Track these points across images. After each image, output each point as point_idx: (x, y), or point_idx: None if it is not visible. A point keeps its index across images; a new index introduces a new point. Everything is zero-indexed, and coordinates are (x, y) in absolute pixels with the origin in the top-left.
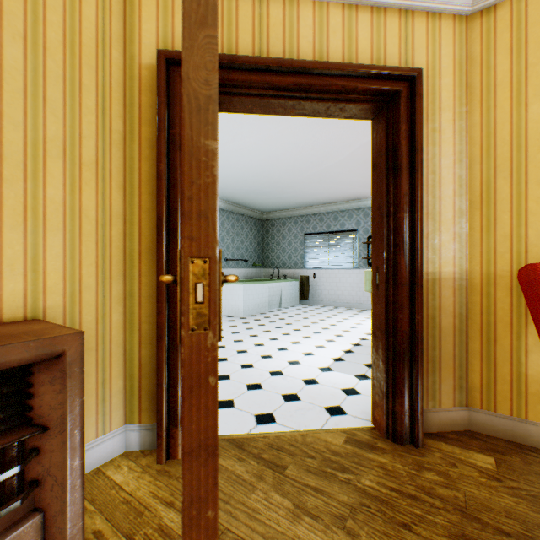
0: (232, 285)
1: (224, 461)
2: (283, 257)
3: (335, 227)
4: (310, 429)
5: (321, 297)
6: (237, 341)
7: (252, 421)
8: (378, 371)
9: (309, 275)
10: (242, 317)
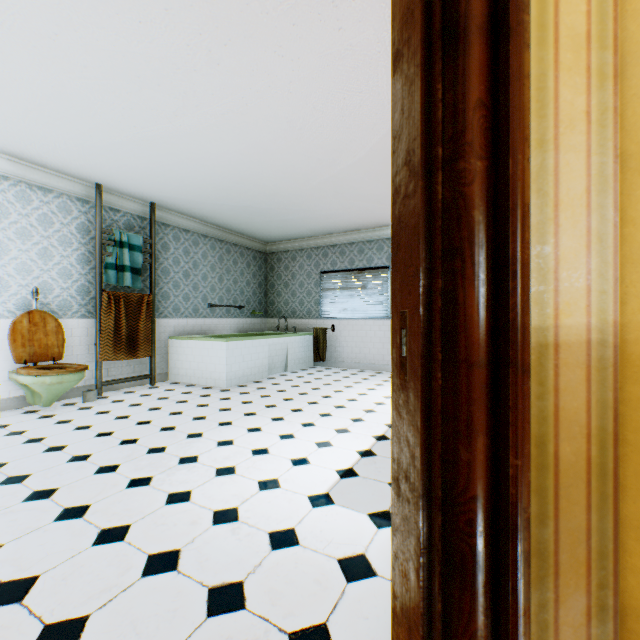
0: (211, 342)
1: None
2: (293, 303)
3: (360, 263)
4: None
5: (343, 356)
6: (192, 436)
7: None
8: (406, 589)
9: (326, 327)
10: (224, 389)
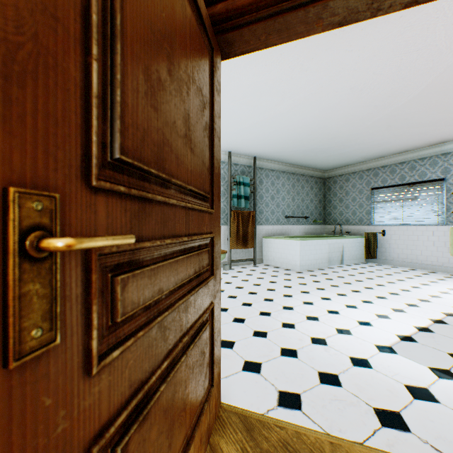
0: (289, 241)
1: (225, 444)
2: (346, 214)
3: (411, 178)
4: (345, 437)
5: (392, 256)
6: (286, 296)
7: (273, 399)
8: None
9: (376, 232)
10: (298, 271)
